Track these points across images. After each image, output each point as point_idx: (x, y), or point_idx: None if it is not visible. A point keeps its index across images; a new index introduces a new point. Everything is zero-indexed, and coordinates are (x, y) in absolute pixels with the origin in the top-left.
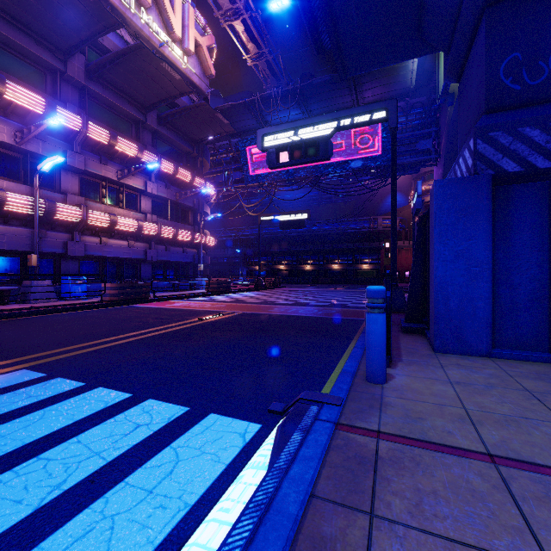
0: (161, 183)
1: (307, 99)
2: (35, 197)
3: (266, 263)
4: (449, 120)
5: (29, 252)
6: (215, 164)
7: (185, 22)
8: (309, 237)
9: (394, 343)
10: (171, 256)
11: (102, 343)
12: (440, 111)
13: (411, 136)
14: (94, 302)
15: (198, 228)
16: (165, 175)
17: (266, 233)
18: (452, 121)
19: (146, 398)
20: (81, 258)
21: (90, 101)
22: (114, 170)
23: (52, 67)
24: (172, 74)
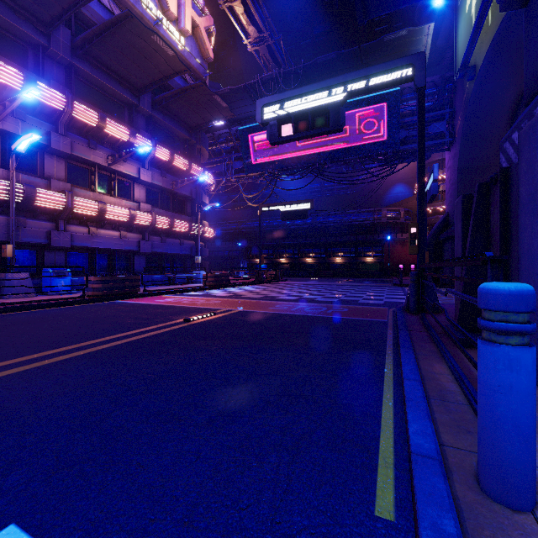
0: (156, 171)
1: (311, 81)
2: (11, 181)
3: (267, 256)
4: (468, 97)
5: (7, 242)
6: (215, 154)
7: (181, 1)
8: (311, 229)
9: (462, 368)
10: (167, 248)
11: (41, 358)
12: (455, 91)
13: None
14: (74, 298)
15: (196, 219)
16: (160, 162)
17: (267, 226)
18: (471, 98)
19: (7, 519)
20: (68, 249)
21: (78, 81)
22: (105, 155)
23: (33, 41)
24: (165, 49)
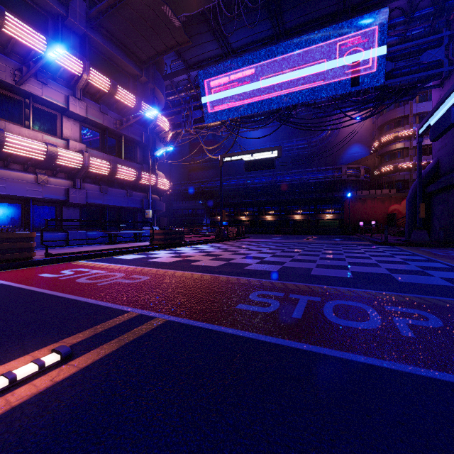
0: (93, 104)
1: (280, 3)
2: None
3: (228, 213)
4: None
5: None
6: (174, 106)
7: None
8: (271, 188)
9: None
10: (110, 200)
11: None
12: None
13: (411, 48)
14: None
15: (148, 168)
16: (98, 92)
17: (228, 185)
18: None
19: None
20: None
21: None
22: (10, 69)
23: None
24: None
